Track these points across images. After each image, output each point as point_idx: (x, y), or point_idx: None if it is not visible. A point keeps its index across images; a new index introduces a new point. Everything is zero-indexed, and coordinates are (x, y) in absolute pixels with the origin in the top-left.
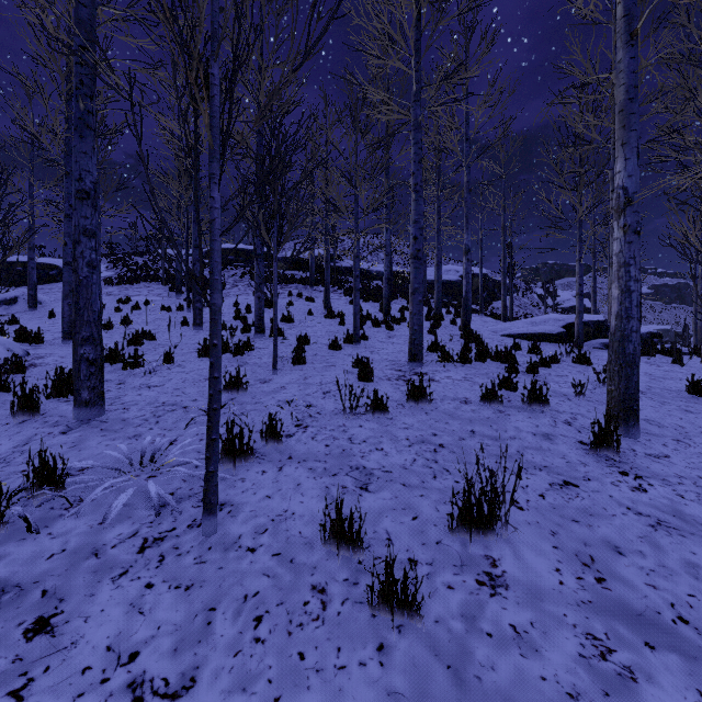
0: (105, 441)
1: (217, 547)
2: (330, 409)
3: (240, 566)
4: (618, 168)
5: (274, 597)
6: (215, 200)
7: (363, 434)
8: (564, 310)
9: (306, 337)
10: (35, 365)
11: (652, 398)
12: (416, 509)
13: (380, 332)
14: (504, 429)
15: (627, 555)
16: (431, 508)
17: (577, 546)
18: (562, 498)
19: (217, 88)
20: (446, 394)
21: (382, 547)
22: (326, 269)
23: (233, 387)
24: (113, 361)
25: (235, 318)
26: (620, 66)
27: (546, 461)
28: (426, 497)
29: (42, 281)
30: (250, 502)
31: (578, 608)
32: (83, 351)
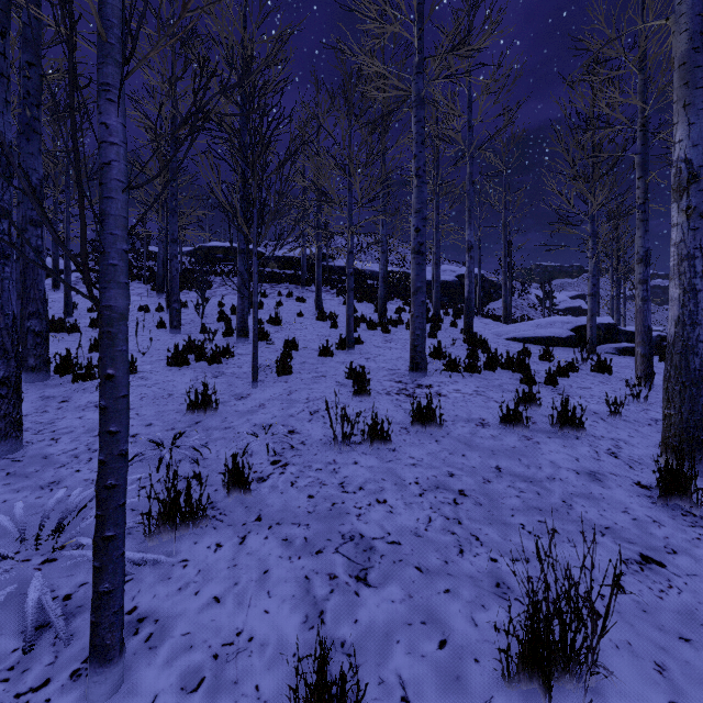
0: (5, 494)
1: None
2: (318, 437)
3: None
4: (678, 136)
5: None
6: (111, 130)
7: (359, 476)
8: (560, 312)
9: (294, 341)
10: None
11: None
12: (442, 623)
13: (375, 336)
14: (536, 464)
15: None
16: (465, 619)
17: None
18: (649, 590)
19: None
20: (458, 413)
21: None
22: (317, 267)
23: (199, 407)
24: (64, 371)
25: (218, 320)
26: (681, 8)
27: (605, 517)
28: (454, 594)
29: None
30: (186, 614)
31: None
32: None
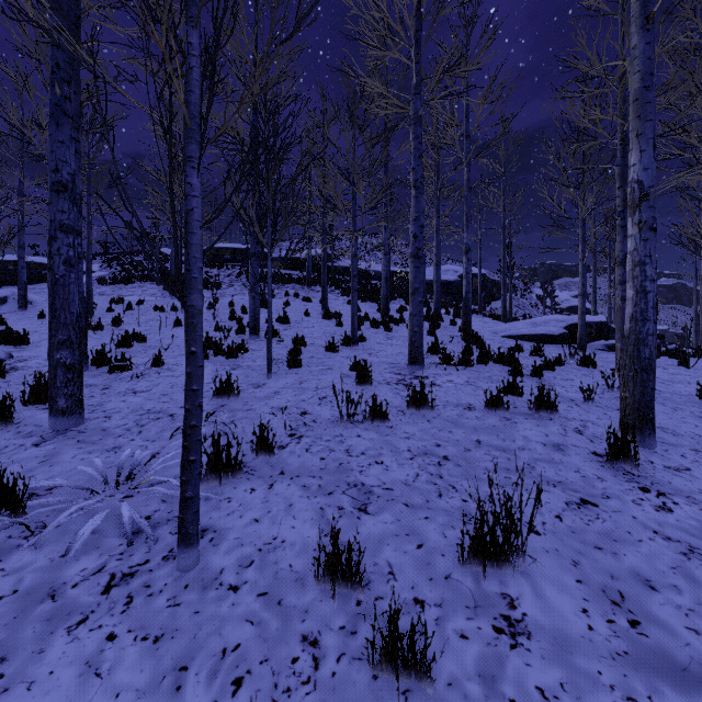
0: (81, 454)
1: (195, 585)
2: (326, 417)
3: (220, 610)
4: (632, 161)
5: (258, 651)
6: (193, 187)
7: (361, 445)
8: (562, 311)
9: (302, 338)
10: (17, 369)
11: (663, 404)
12: (421, 535)
13: (378, 334)
14: (511, 438)
15: (661, 590)
16: (438, 533)
17: (603, 580)
18: (581, 520)
19: (196, 60)
20: (449, 399)
21: (383, 584)
22: (323, 268)
23: (223, 393)
24: (99, 364)
25: (230, 319)
26: (634, 52)
27: (560, 475)
28: (431, 520)
29: (34, 280)
30: (235, 528)
31: (613, 662)
32: (60, 356)
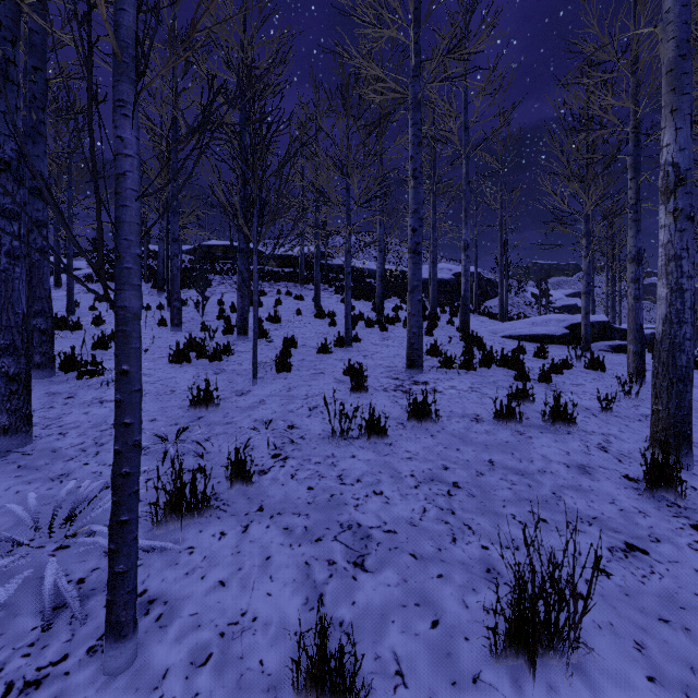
0: (17, 485)
1: None
2: (316, 432)
3: None
4: (665, 140)
5: None
6: (125, 143)
7: (357, 469)
8: (556, 309)
9: (293, 339)
10: None
11: None
12: (435, 604)
13: (373, 334)
14: (528, 458)
15: None
16: (456, 601)
17: (682, 674)
18: (632, 576)
19: None
20: (453, 409)
21: (389, 695)
22: (316, 266)
23: (201, 403)
24: (68, 368)
25: (218, 318)
26: (668, 16)
27: (593, 508)
28: (446, 579)
29: None
30: (193, 596)
31: None
32: (1, 364)
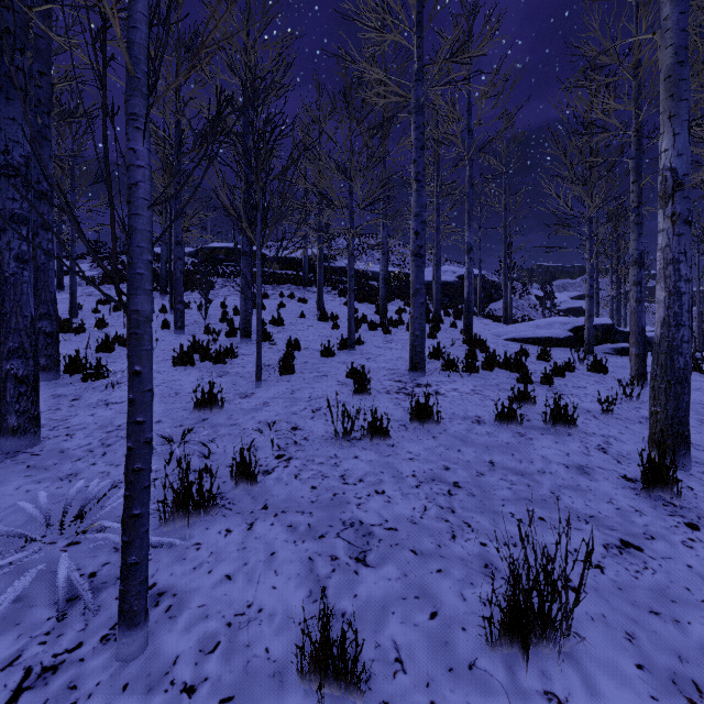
0: (27, 485)
1: (137, 685)
2: (320, 433)
3: None
4: (664, 146)
5: None
6: (138, 154)
7: (359, 470)
8: (561, 312)
9: (296, 342)
10: None
11: None
12: (434, 597)
13: (376, 336)
14: (528, 459)
15: None
16: (454, 594)
17: (670, 663)
18: (626, 571)
19: None
20: (455, 411)
21: (389, 680)
22: (319, 268)
23: (206, 405)
24: (73, 371)
25: (221, 321)
26: (666, 23)
27: (590, 507)
28: (445, 573)
29: None
30: (201, 589)
31: None
32: (10, 366)
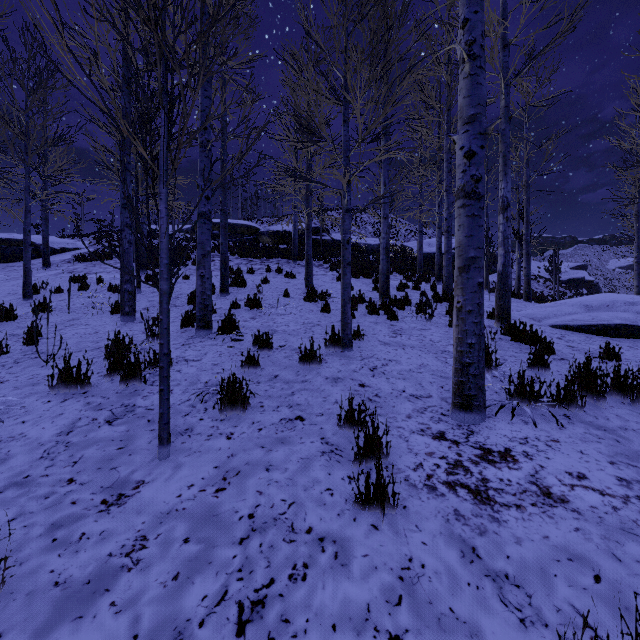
0: None
1: None
2: None
3: None
4: None
5: None
6: None
7: None
8: (562, 283)
9: (266, 339)
10: None
11: None
12: None
13: (379, 324)
14: None
15: None
16: None
17: None
18: None
19: None
20: None
21: None
22: (307, 238)
23: None
24: None
25: (188, 302)
26: None
27: None
28: None
29: (16, 258)
30: None
31: None
32: None
